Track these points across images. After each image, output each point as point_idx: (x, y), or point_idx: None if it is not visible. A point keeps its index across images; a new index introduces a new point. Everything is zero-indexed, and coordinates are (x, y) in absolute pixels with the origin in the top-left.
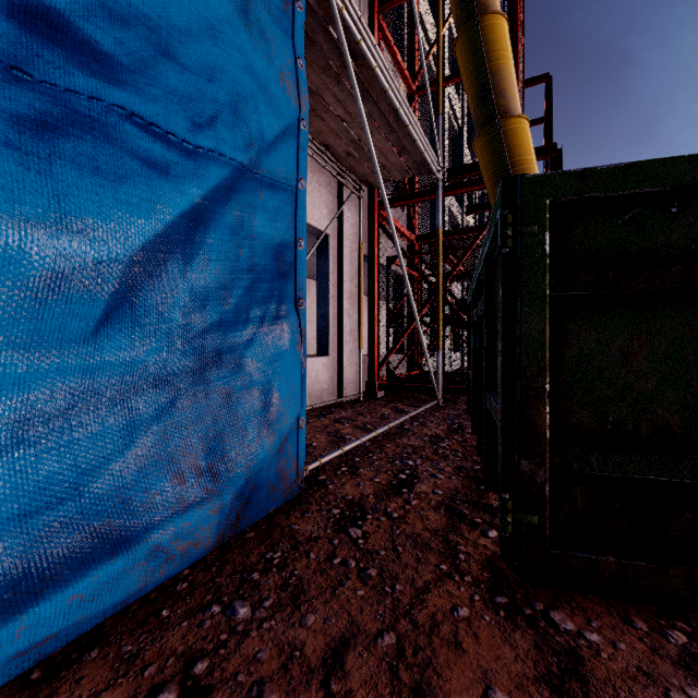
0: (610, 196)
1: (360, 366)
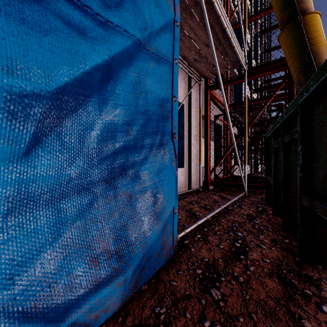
0: None
1: (200, 173)
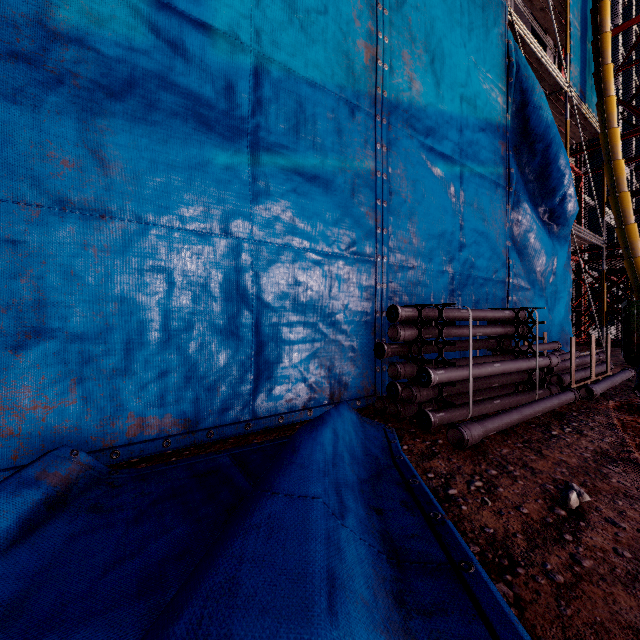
0: None
1: None
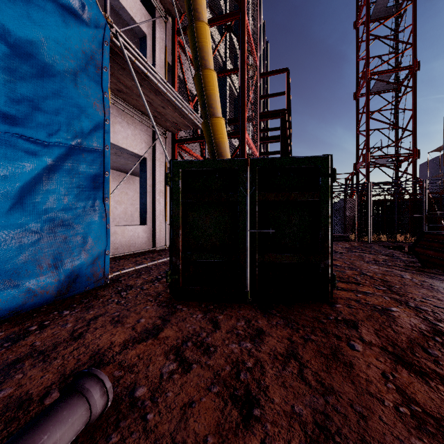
0: (200, 169)
1: (166, 231)
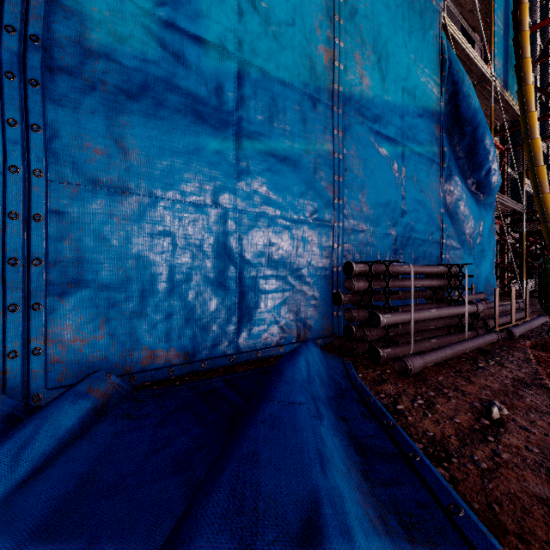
0: None
1: None
